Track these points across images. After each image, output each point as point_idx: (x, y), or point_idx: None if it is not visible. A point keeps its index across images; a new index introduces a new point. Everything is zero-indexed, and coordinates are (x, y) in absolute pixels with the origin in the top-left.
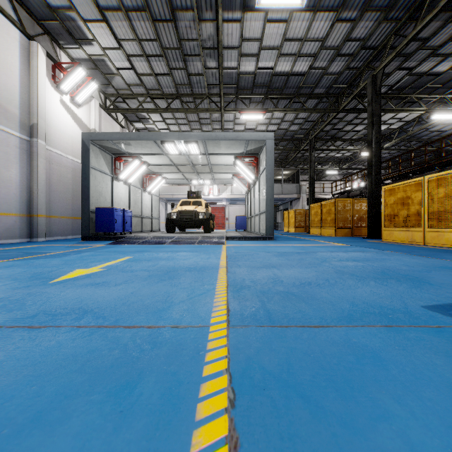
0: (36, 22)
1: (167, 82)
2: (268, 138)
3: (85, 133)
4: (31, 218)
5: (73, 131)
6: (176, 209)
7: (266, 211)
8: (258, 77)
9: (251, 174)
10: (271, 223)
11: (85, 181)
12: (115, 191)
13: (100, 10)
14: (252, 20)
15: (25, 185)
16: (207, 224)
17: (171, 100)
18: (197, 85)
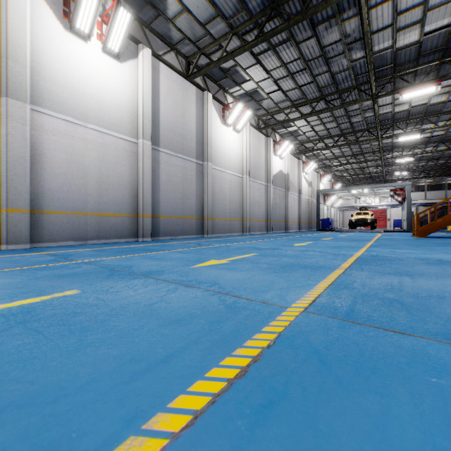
0: (299, 152)
1: (348, 152)
2: (407, 185)
3: (317, 190)
4: (299, 223)
5: (305, 186)
6: (354, 217)
7: (406, 219)
8: (406, 141)
9: (400, 198)
10: (409, 224)
11: (318, 208)
12: (324, 210)
13: (325, 144)
14: (398, 131)
15: (298, 211)
16: (372, 224)
17: (349, 159)
18: (365, 150)
